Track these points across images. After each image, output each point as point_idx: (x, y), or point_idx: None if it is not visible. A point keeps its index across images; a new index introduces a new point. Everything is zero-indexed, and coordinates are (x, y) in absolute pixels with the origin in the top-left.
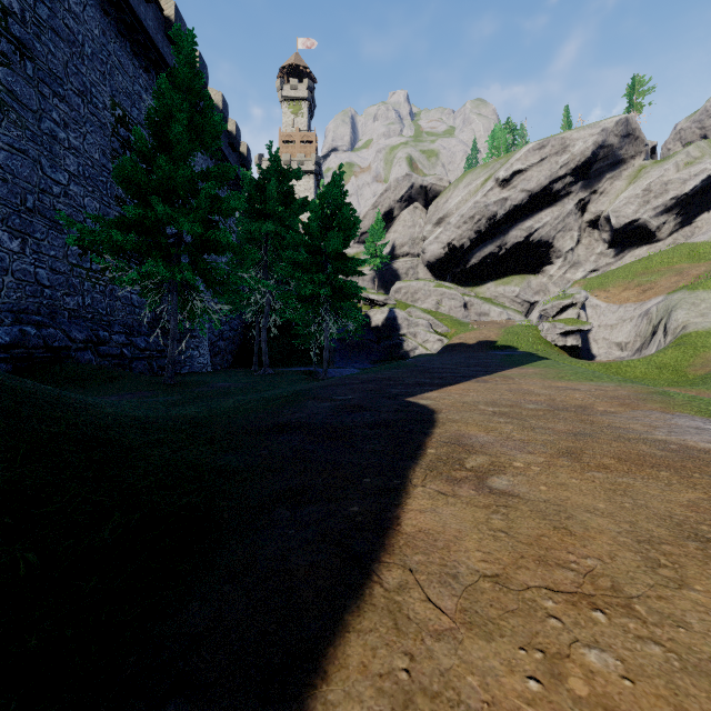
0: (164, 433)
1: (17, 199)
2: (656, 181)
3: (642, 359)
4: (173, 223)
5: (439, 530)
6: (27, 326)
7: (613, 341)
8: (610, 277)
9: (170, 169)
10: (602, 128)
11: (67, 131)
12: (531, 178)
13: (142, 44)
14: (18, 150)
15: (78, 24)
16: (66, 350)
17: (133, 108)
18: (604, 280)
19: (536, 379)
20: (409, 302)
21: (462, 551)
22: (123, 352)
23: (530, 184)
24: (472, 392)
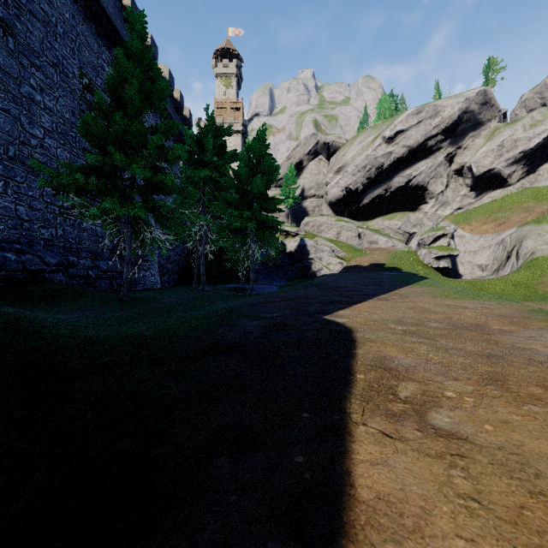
0: (110, 356)
1: (0, 149)
2: (507, 139)
3: (501, 278)
4: (128, 169)
5: (400, 496)
6: (8, 252)
7: (476, 264)
8: (472, 213)
9: (125, 124)
10: (466, 97)
11: (42, 95)
12: (410, 136)
13: (105, 27)
14: (1, 109)
15: (52, 9)
16: (41, 272)
17: (98, 78)
18: (468, 216)
19: (427, 297)
20: (315, 233)
21: (439, 537)
22: (89, 273)
23: (410, 141)
24: (378, 310)
